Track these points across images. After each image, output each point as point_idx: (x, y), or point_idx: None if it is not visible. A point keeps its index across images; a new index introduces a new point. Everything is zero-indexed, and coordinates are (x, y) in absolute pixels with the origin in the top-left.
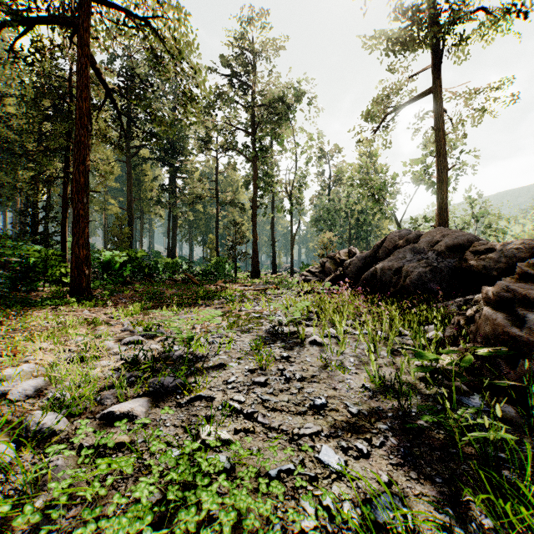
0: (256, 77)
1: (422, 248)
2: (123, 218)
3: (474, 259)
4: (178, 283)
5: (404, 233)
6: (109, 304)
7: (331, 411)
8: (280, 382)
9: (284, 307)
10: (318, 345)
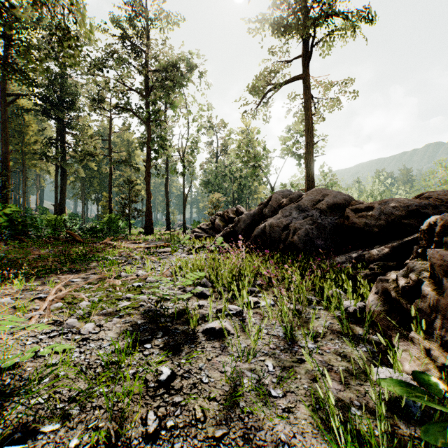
0: (150, 42)
1: (306, 206)
2: None
3: (356, 217)
4: (59, 241)
5: (286, 193)
6: None
7: None
8: None
9: (173, 272)
10: (217, 336)
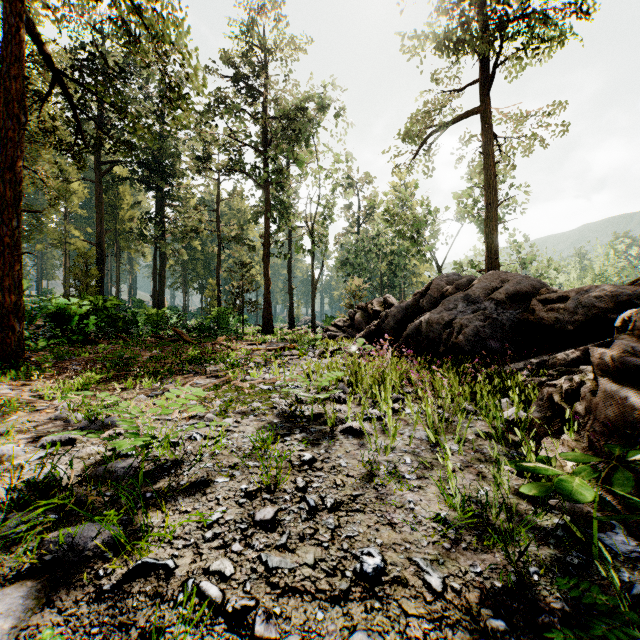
0: (269, 81)
1: (477, 296)
2: (88, 254)
3: (544, 310)
4: (163, 341)
5: (452, 278)
6: (48, 374)
7: (394, 585)
8: (300, 517)
9: (305, 375)
10: (355, 436)
